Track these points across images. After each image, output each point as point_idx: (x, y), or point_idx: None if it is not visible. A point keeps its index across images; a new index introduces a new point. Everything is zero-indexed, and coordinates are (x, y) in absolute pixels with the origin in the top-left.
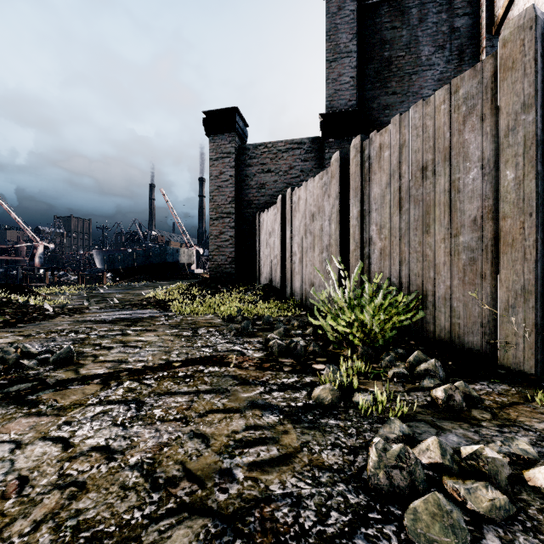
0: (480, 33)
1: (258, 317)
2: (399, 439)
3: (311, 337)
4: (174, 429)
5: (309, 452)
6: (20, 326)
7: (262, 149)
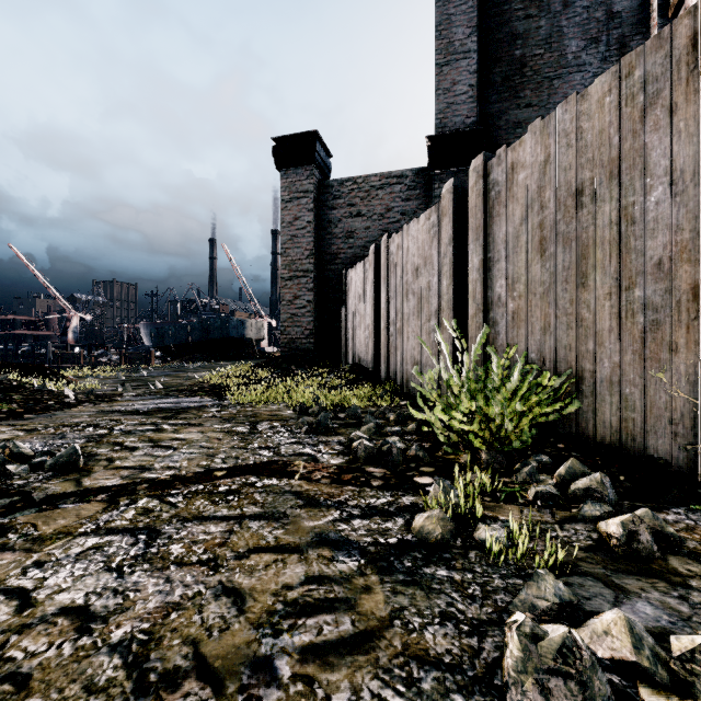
0: (650, 18)
1: (342, 408)
2: (553, 609)
3: (413, 436)
4: (194, 579)
5: (404, 629)
6: (27, 418)
7: (349, 185)
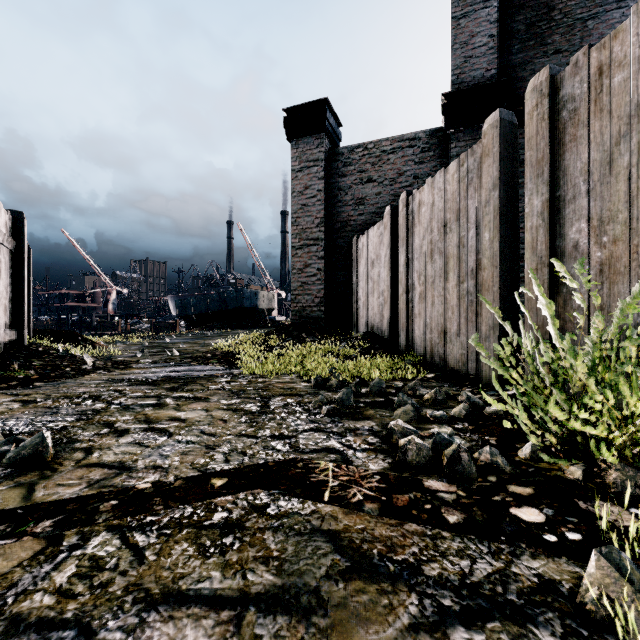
0: None
1: (361, 380)
2: None
3: (464, 423)
4: None
5: None
6: (35, 386)
7: (360, 152)
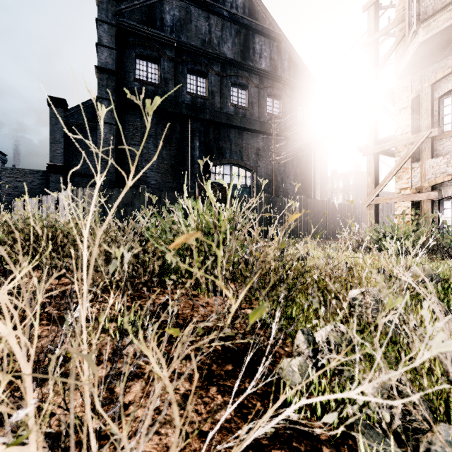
0: None
1: None
2: None
3: None
4: None
5: None
6: None
7: (16, 170)
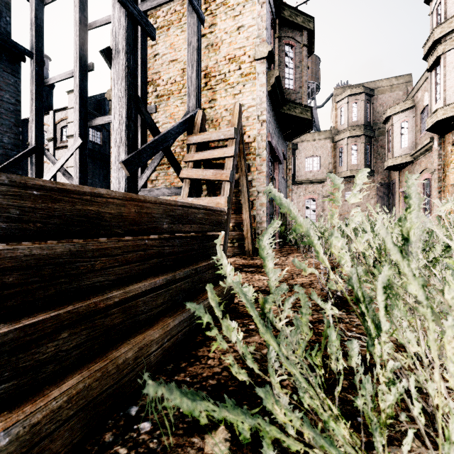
0: (28, 165)
1: None
2: None
3: None
4: None
5: None
6: None
7: None
